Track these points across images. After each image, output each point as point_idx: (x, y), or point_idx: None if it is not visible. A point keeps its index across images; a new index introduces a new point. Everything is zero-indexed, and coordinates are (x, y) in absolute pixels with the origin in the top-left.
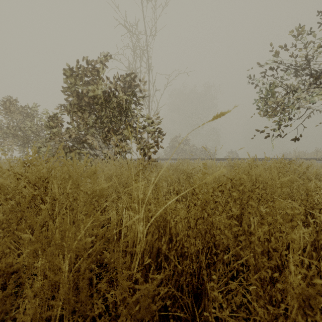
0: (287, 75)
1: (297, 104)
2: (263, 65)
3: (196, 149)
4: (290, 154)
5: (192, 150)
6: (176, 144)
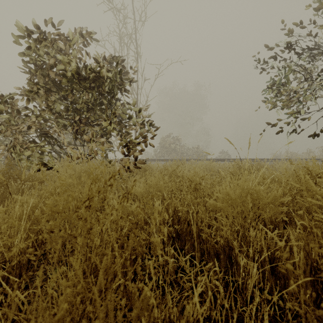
0: (302, 60)
1: (318, 93)
2: (273, 47)
3: (188, 149)
4: (282, 155)
5: (183, 150)
6: (167, 144)
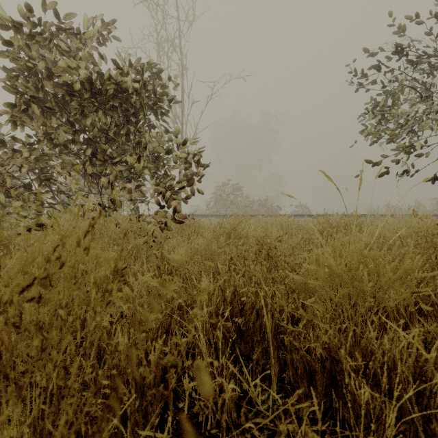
0: (417, 72)
1: None
2: (376, 54)
3: (253, 201)
4: (381, 209)
5: (247, 203)
6: (224, 194)
